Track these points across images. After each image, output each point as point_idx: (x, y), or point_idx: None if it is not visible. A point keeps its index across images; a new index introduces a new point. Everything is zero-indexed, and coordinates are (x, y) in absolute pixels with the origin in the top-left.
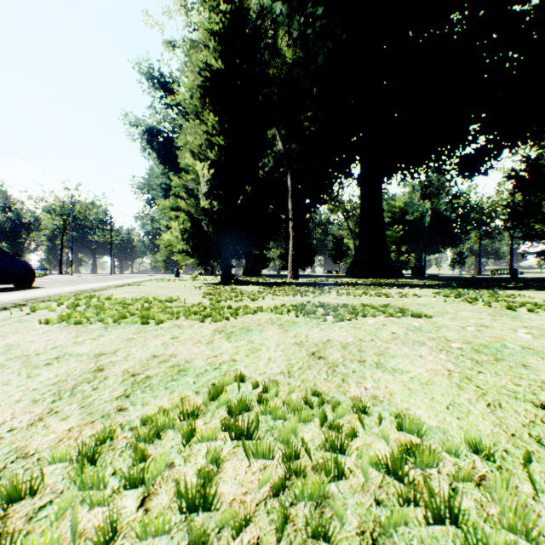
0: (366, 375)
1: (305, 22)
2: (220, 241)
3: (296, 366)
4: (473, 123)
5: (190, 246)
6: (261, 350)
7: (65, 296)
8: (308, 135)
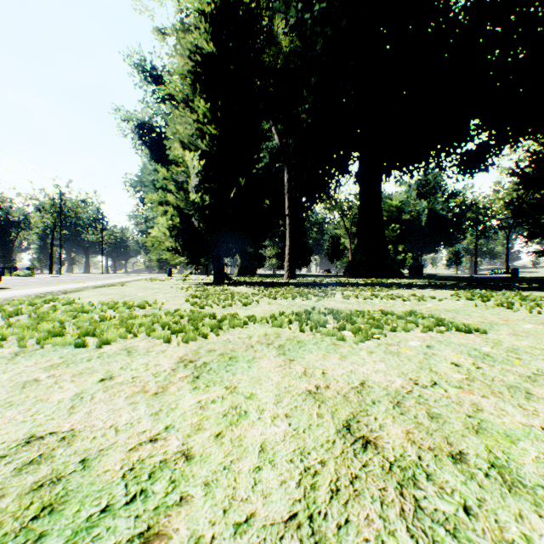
0: (510, 531)
1: (302, 9)
2: (212, 238)
3: (324, 484)
4: (476, 117)
5: (179, 243)
6: (246, 416)
7: (18, 300)
8: (306, 128)
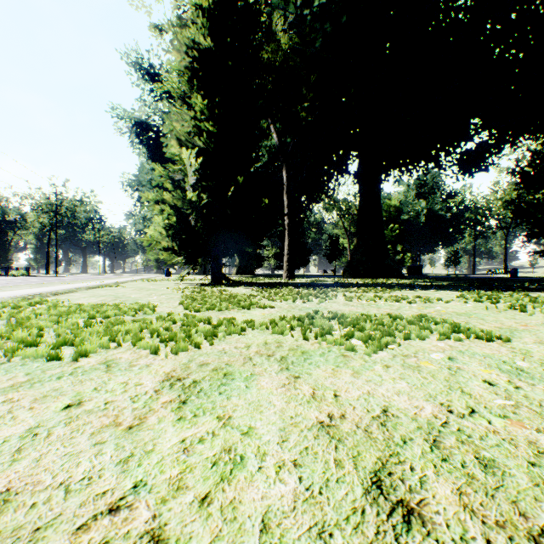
0: None
1: (301, 5)
2: (209, 238)
3: None
4: (476, 116)
5: (176, 243)
6: (243, 464)
7: (2, 303)
8: (305, 127)
